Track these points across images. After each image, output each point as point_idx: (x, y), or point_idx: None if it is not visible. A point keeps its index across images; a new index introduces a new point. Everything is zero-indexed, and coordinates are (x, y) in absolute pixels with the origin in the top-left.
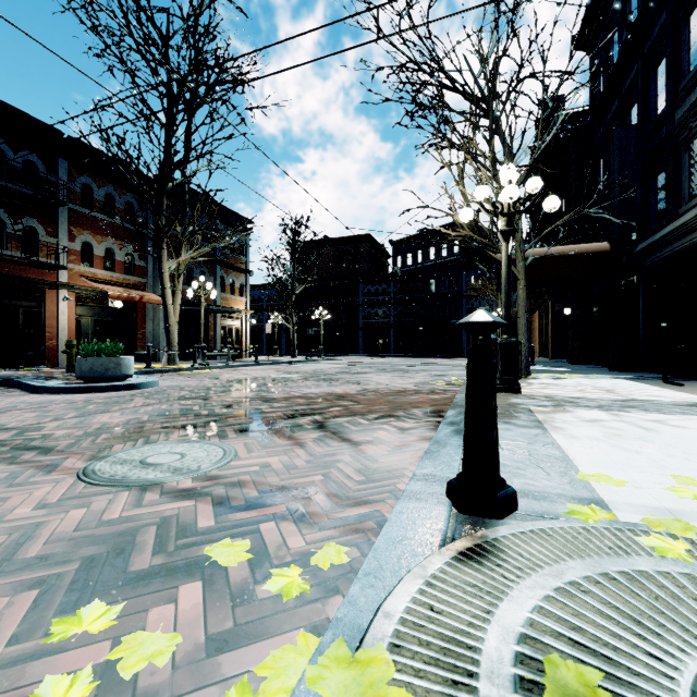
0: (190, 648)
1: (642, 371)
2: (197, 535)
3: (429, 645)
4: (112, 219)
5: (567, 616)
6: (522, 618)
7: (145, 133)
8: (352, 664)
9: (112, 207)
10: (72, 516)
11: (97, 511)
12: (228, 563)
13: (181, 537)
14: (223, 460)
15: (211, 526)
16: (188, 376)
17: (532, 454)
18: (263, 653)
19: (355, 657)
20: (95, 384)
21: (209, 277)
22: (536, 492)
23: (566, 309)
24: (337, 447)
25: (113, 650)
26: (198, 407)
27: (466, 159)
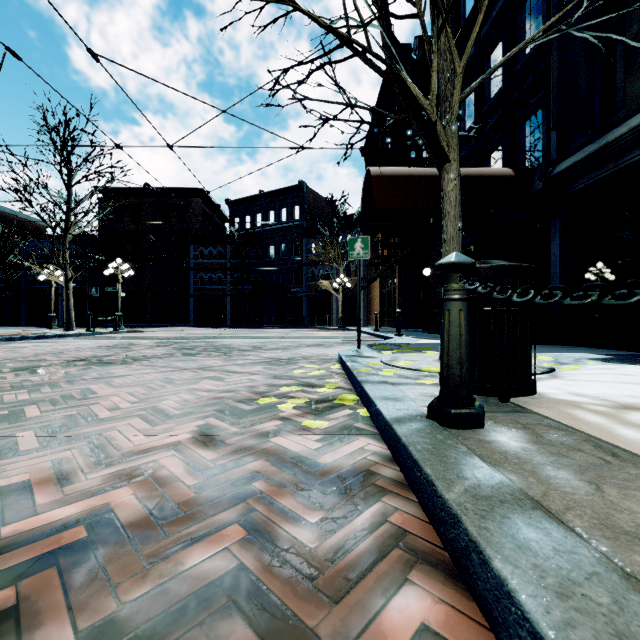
0: None
1: (559, 344)
2: None
3: None
4: None
5: None
6: None
7: None
8: None
9: None
10: None
11: None
12: None
13: None
14: None
15: None
16: None
17: None
18: None
19: None
20: None
21: None
22: None
23: (427, 269)
24: None
25: None
26: None
27: None
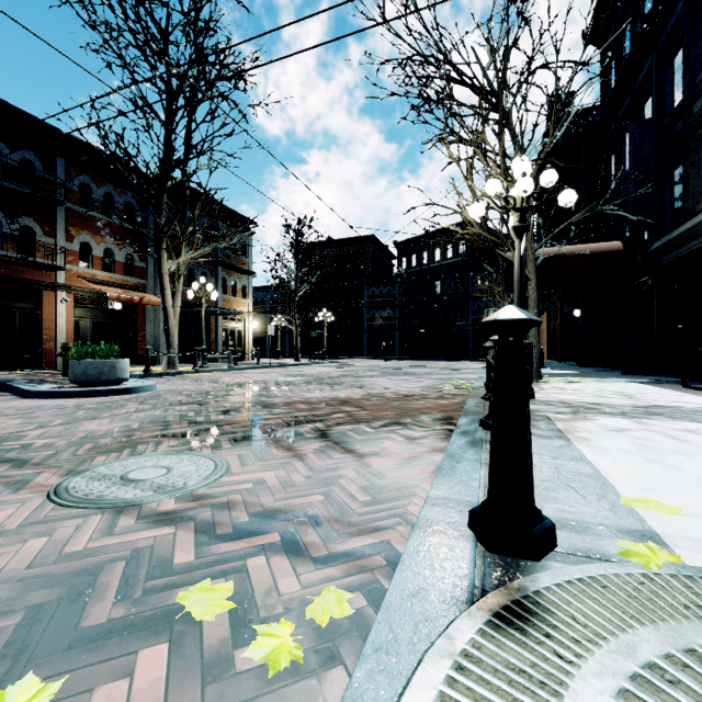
0: None
1: (656, 375)
2: (172, 574)
3: None
4: (111, 219)
5: None
6: None
7: (145, 131)
8: None
9: (112, 207)
10: (29, 548)
11: (60, 540)
12: (203, 616)
13: (152, 577)
14: (213, 475)
15: (190, 562)
16: (188, 379)
17: (559, 471)
18: None
19: None
20: (88, 389)
21: (211, 278)
22: (574, 522)
23: (576, 311)
24: (339, 459)
25: None
26: (194, 413)
27: (475, 153)
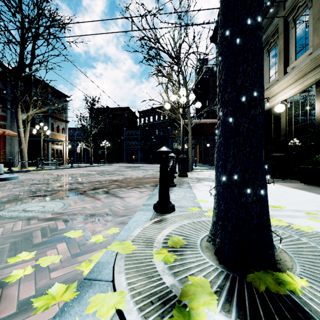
0: (65, 258)
1: None
2: (59, 231)
3: (142, 240)
4: None
5: (180, 230)
6: (168, 232)
7: (6, 44)
8: (120, 244)
9: None
10: None
11: (9, 228)
12: (74, 237)
13: (52, 232)
14: (64, 207)
15: (64, 228)
16: (35, 173)
17: (184, 196)
18: (91, 255)
19: (121, 243)
20: None
21: (45, 123)
22: (182, 206)
23: (208, 144)
24: (114, 199)
25: (37, 262)
26: (45, 187)
27: (168, 82)
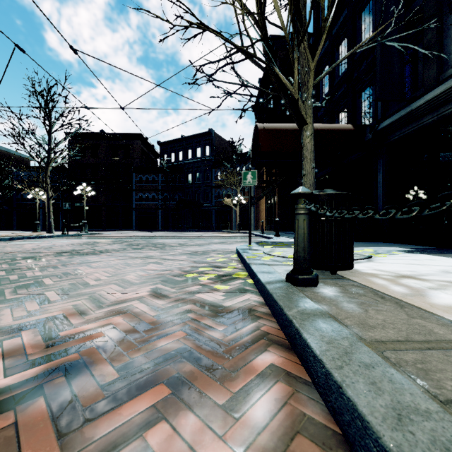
0: None
1: (383, 241)
2: None
3: None
4: None
5: None
6: None
7: None
8: None
9: None
10: None
11: None
12: None
13: None
14: None
15: None
16: None
17: None
18: None
19: None
20: None
21: None
22: None
23: None
24: None
25: None
26: None
27: None
